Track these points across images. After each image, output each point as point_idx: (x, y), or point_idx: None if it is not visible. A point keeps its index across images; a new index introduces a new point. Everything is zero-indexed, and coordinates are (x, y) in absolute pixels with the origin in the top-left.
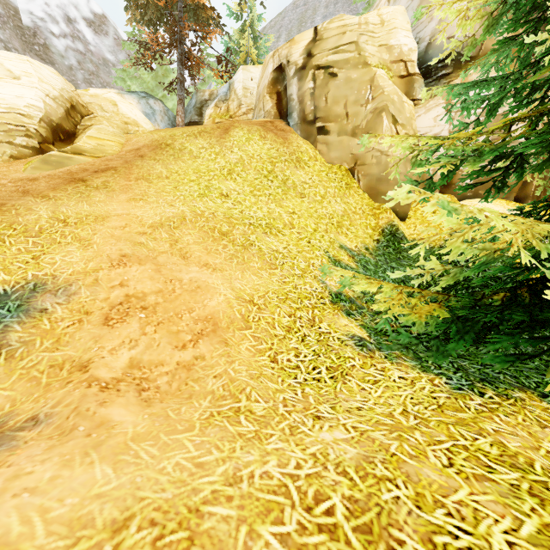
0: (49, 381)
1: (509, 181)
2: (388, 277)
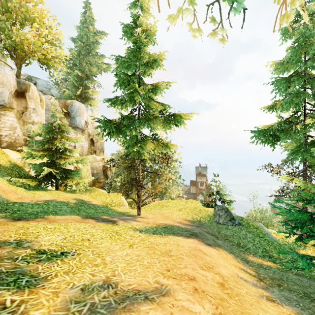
0: (20, 200)
1: (16, 146)
2: (3, 177)
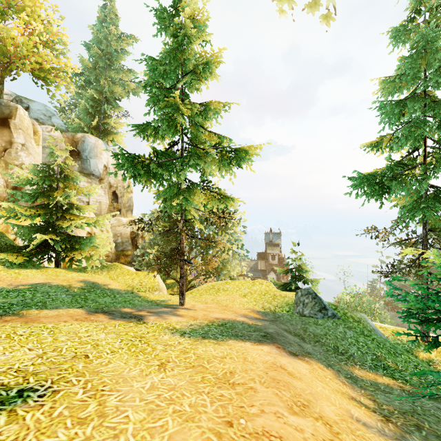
0: None
1: None
2: None
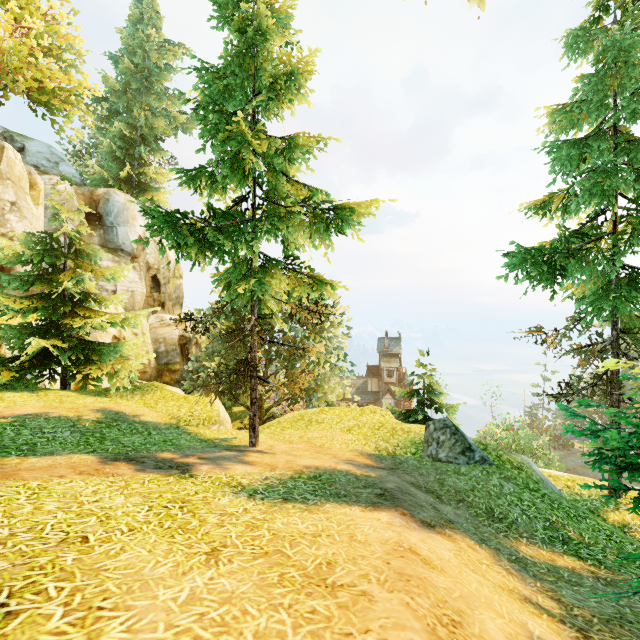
0: None
1: None
2: None
